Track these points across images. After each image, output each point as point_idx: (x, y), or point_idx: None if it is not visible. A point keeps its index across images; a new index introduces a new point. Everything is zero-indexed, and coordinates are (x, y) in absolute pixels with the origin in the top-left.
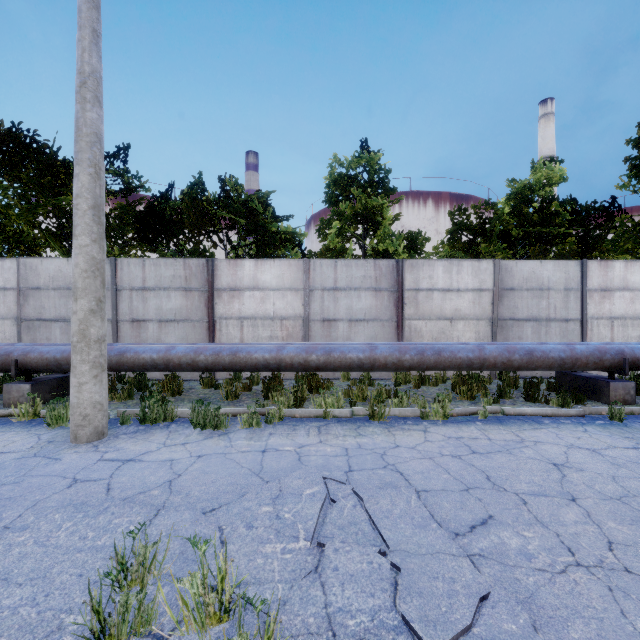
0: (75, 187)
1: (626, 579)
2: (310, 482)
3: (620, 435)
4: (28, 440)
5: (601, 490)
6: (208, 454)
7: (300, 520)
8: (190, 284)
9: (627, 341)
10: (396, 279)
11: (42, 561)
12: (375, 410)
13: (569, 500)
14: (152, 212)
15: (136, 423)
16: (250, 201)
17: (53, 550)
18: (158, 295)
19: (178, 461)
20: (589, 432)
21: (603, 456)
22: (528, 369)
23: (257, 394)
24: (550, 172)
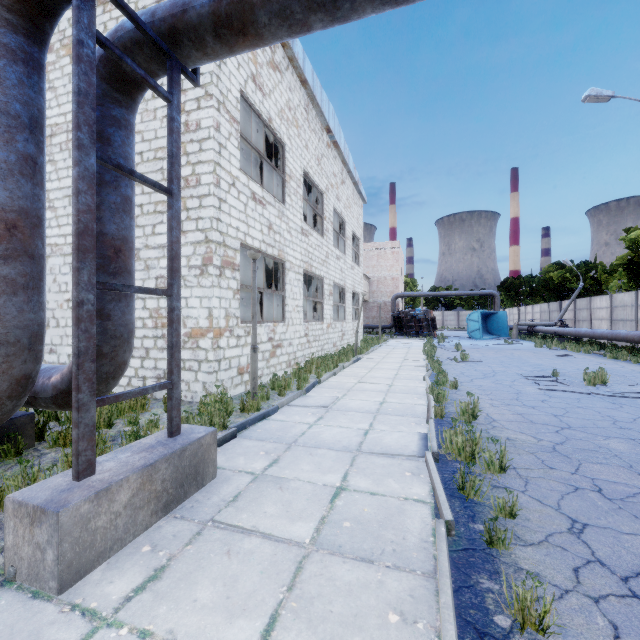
0: None
1: None
2: None
3: None
4: None
5: None
6: None
7: None
8: None
9: None
10: None
11: None
12: None
13: None
14: None
15: None
16: None
17: None
18: None
19: None
20: None
21: None
22: None
23: None
24: None
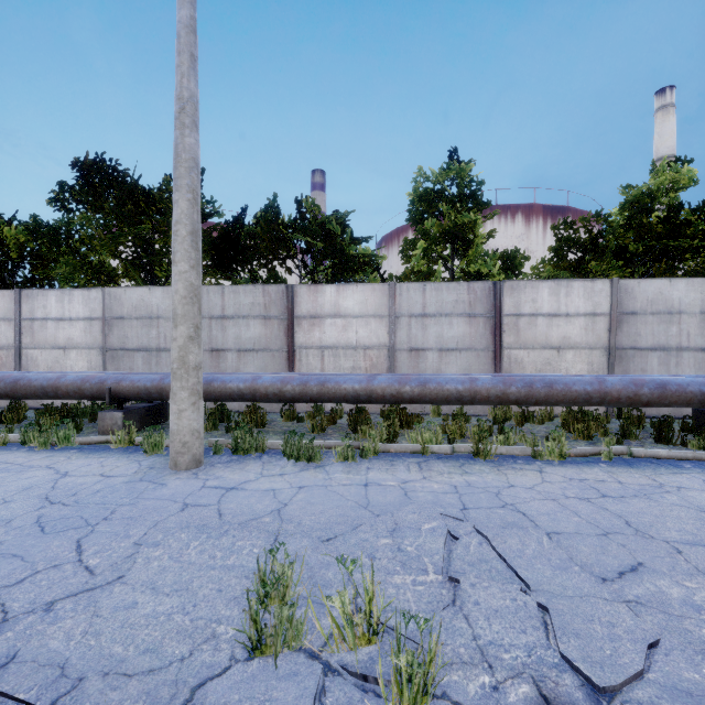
0: (175, 213)
1: None
2: (426, 517)
3: None
4: (130, 466)
5: None
6: (309, 485)
7: (425, 554)
8: (269, 312)
9: None
10: (493, 303)
11: (181, 575)
12: (480, 447)
13: None
14: (228, 238)
15: (228, 453)
16: (327, 223)
17: (188, 566)
18: (237, 324)
19: (280, 491)
20: None
21: None
22: (660, 405)
23: (343, 428)
24: (676, 174)
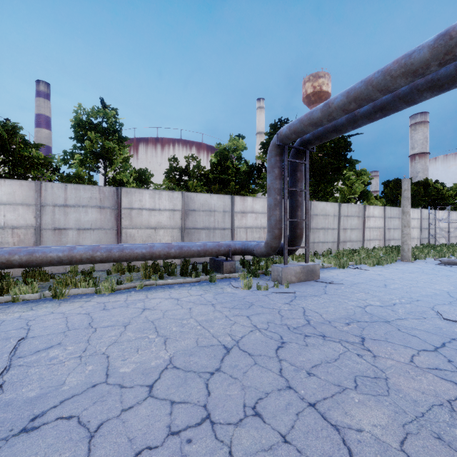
0: None
1: (96, 357)
2: None
3: (204, 289)
4: None
5: (150, 318)
6: None
7: None
8: None
9: (254, 240)
10: (116, 201)
11: None
12: (57, 291)
13: (123, 326)
14: None
15: None
16: None
17: None
18: None
19: None
20: (190, 289)
21: (178, 301)
22: (181, 257)
23: None
24: (238, 143)
